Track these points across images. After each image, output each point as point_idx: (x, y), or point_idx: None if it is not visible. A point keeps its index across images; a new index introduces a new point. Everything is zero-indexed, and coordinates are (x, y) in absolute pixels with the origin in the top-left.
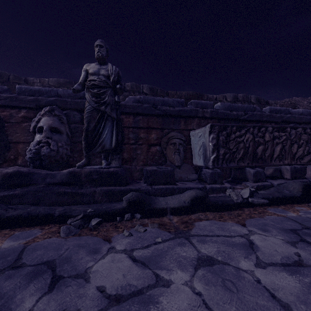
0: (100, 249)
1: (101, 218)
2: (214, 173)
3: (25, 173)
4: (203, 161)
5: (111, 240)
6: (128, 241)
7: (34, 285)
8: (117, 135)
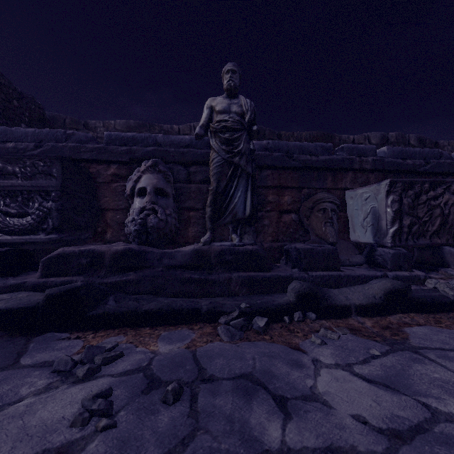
0: (300, 361)
1: (267, 317)
2: (398, 254)
3: (136, 251)
4: (373, 235)
5: (302, 349)
6: (329, 352)
7: (256, 406)
8: (251, 198)
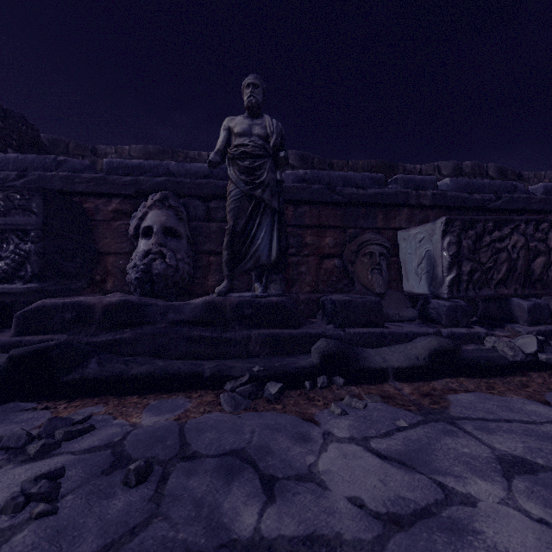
0: (308, 434)
1: (282, 383)
2: (455, 307)
3: (135, 304)
4: (428, 285)
5: (315, 421)
6: (347, 424)
7: (236, 488)
8: (279, 239)
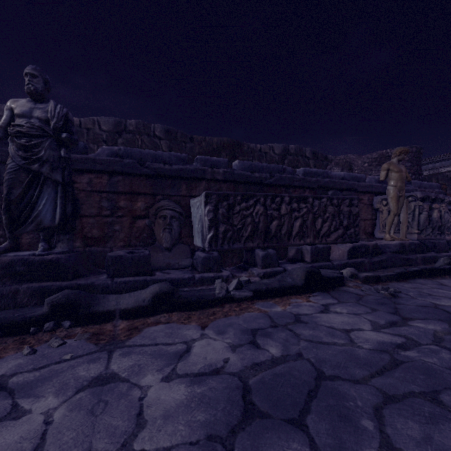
0: None
1: (0, 332)
2: (208, 257)
3: None
4: (201, 240)
5: None
6: (19, 363)
7: None
8: (64, 206)
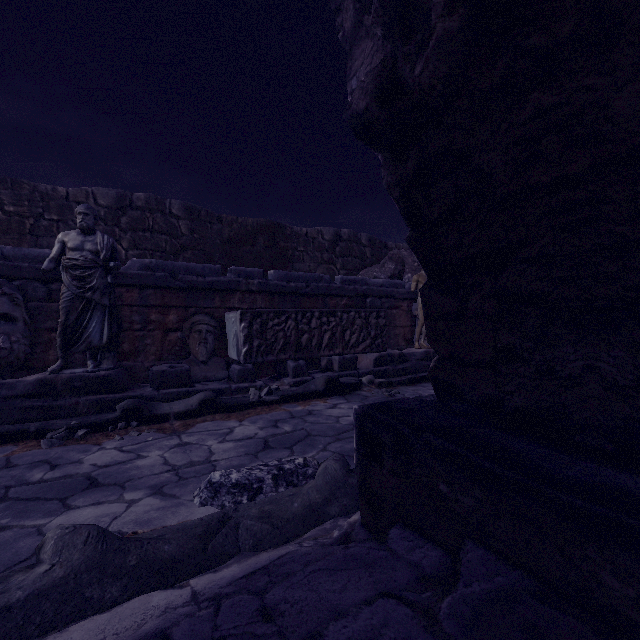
0: (91, 449)
1: (90, 429)
2: (243, 370)
3: None
4: (237, 354)
5: (101, 444)
6: (119, 443)
7: (37, 470)
8: (111, 326)
